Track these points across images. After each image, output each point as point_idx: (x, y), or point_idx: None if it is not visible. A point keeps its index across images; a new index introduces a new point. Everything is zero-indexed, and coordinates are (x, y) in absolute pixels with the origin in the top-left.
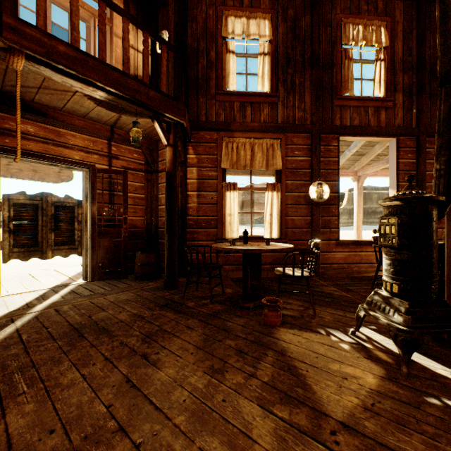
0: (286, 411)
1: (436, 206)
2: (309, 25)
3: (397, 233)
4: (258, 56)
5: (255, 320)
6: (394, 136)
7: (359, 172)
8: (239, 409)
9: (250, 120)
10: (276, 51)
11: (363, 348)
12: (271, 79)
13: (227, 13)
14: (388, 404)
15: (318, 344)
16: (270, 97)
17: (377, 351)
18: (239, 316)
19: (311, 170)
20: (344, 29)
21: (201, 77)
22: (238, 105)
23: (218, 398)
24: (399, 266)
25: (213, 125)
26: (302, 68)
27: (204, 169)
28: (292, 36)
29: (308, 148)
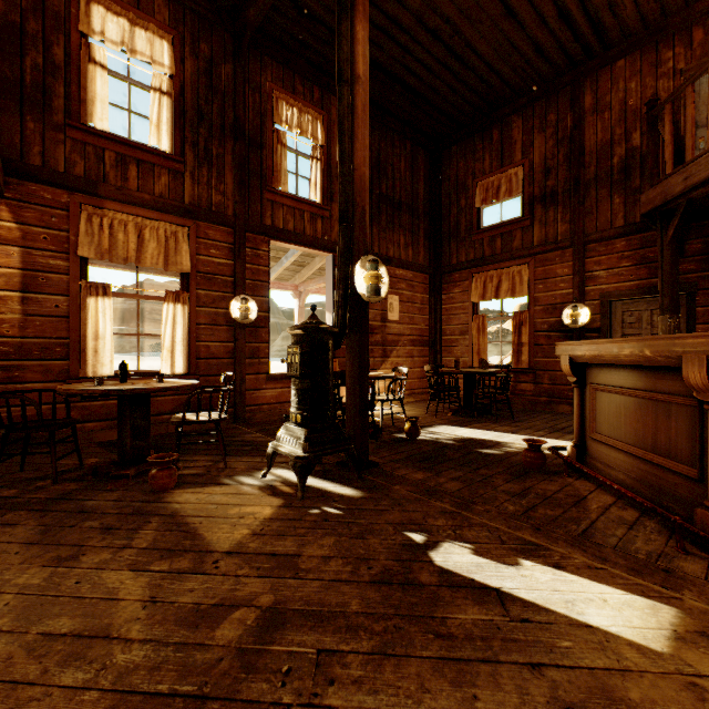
0: (167, 563)
1: (332, 337)
2: (232, 79)
3: (299, 362)
4: (152, 92)
5: (138, 490)
6: (331, 252)
7: (301, 287)
8: (102, 582)
9: (136, 188)
10: (182, 94)
11: (270, 487)
12: (174, 134)
13: None
14: (276, 525)
15: (222, 496)
16: (171, 161)
17: (283, 487)
18: (111, 489)
19: (234, 279)
20: (276, 105)
21: (31, 84)
22: (113, 157)
23: (69, 583)
24: (302, 396)
25: (59, 177)
26: (222, 134)
27: (38, 252)
28: (207, 84)
29: (230, 248)
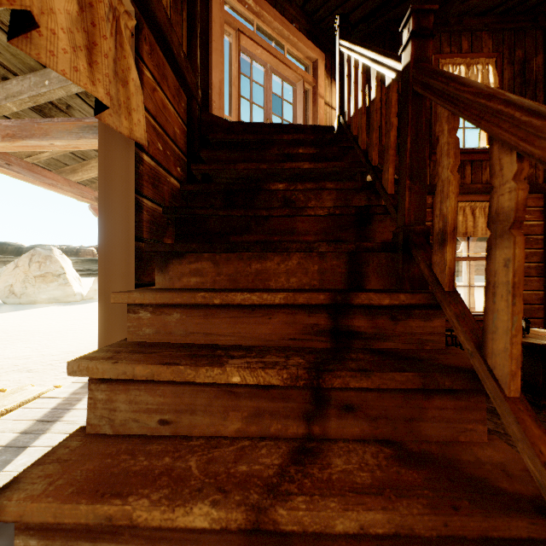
0: None
1: None
2: (541, 67)
3: None
4: None
5: None
6: None
7: None
8: None
9: (470, 181)
10: None
11: None
12: None
13: (443, 61)
14: None
15: None
16: None
17: None
18: None
19: (543, 237)
20: None
21: None
22: None
23: None
24: None
25: (428, 188)
26: None
27: None
28: (521, 82)
29: (540, 210)
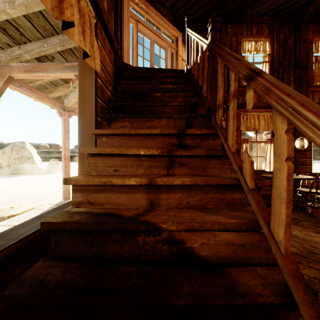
0: None
1: None
2: (293, 43)
3: None
4: (262, 63)
5: (301, 215)
6: None
7: None
8: None
9: (257, 102)
10: (272, 59)
11: None
12: None
13: (243, 39)
14: None
15: None
16: None
17: None
18: None
19: (294, 130)
20: (314, 44)
21: None
22: None
23: None
24: None
25: None
26: (288, 69)
27: None
28: (282, 50)
29: None
